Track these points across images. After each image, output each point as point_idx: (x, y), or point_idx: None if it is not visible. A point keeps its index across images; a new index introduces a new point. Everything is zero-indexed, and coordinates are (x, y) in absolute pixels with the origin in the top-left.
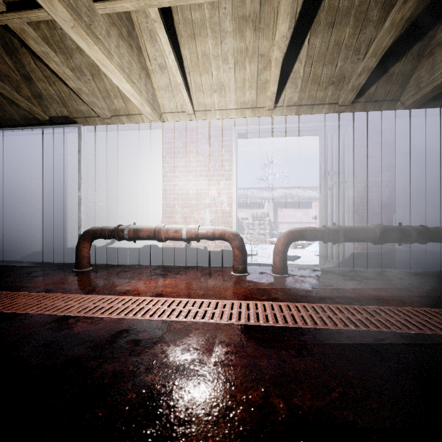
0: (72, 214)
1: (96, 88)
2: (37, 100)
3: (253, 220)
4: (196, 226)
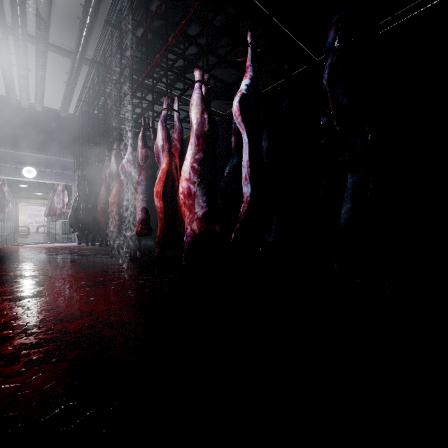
0: None
1: None
2: None
3: (36, 223)
4: (19, 225)
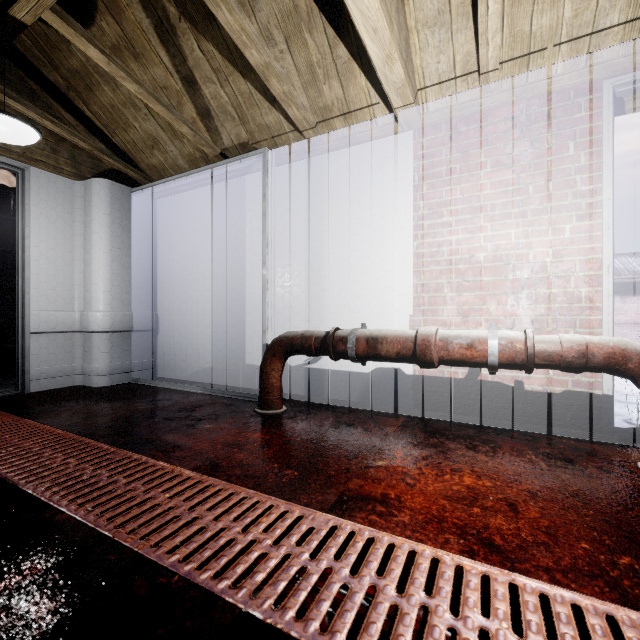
0: (252, 309)
1: (292, 67)
2: (204, 122)
3: None
4: (527, 334)
